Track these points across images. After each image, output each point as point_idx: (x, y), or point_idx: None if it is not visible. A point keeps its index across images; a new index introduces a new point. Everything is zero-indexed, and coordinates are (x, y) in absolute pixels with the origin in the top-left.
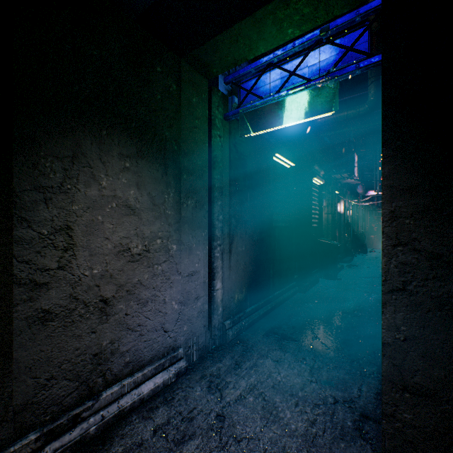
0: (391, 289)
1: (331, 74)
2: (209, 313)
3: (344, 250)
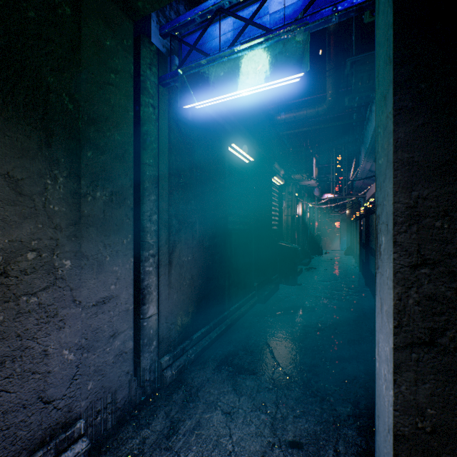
0: (409, 342)
1: (300, 21)
2: (137, 351)
3: (302, 252)
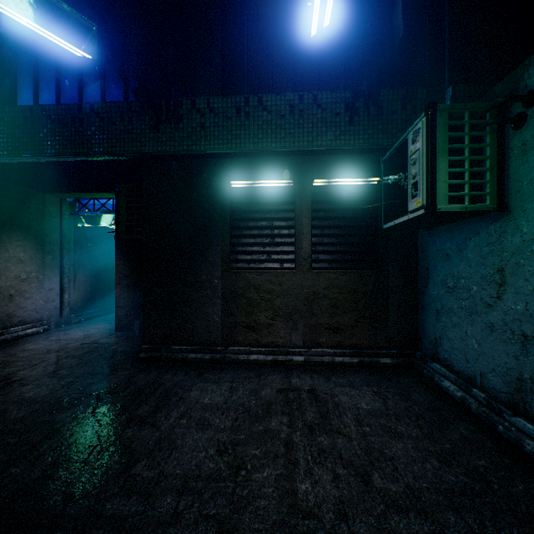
0: (117, 284)
1: None
2: (61, 310)
3: None
